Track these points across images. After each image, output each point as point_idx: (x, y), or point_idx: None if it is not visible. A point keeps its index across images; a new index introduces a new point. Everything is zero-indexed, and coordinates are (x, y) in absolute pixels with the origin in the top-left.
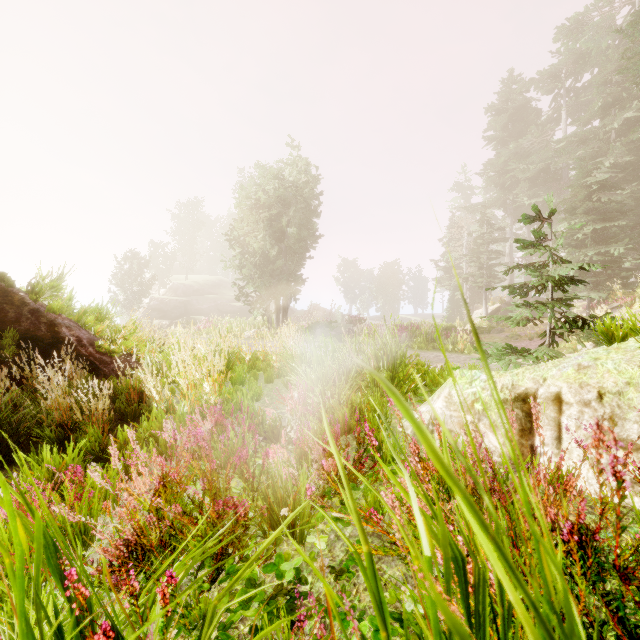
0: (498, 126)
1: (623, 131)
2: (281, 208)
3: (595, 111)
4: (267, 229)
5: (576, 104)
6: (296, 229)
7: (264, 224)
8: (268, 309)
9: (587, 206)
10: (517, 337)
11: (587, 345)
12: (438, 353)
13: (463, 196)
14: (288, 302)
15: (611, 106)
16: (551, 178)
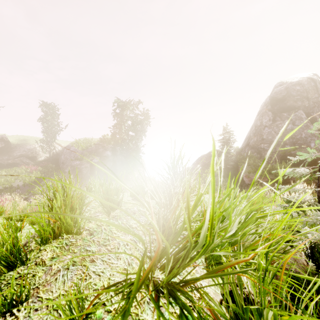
0: None
1: None
2: None
3: None
4: None
5: None
6: None
7: None
8: None
9: None
10: None
11: None
12: None
13: None
14: None
15: None
16: None
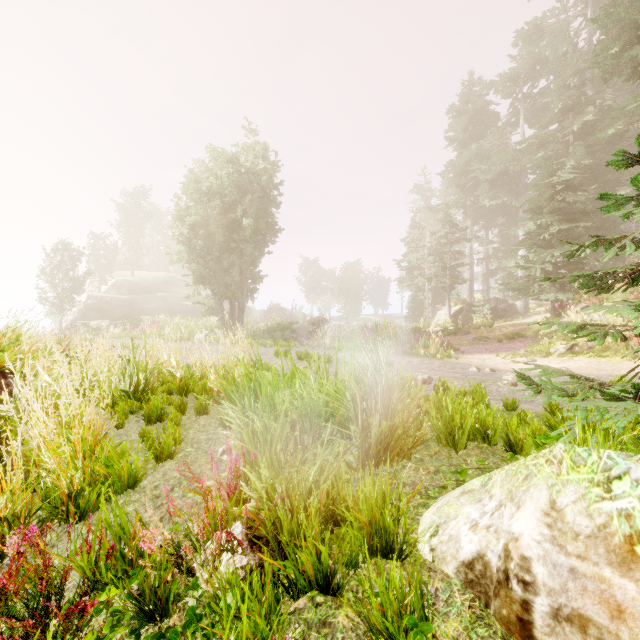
0: (459, 127)
1: (581, 135)
2: (236, 196)
3: (554, 114)
4: (219, 219)
5: (533, 109)
6: (252, 220)
7: (216, 214)
8: (221, 309)
9: (553, 206)
10: (486, 339)
11: (560, 348)
12: (409, 358)
13: (423, 198)
14: (244, 301)
15: (569, 110)
16: (510, 181)
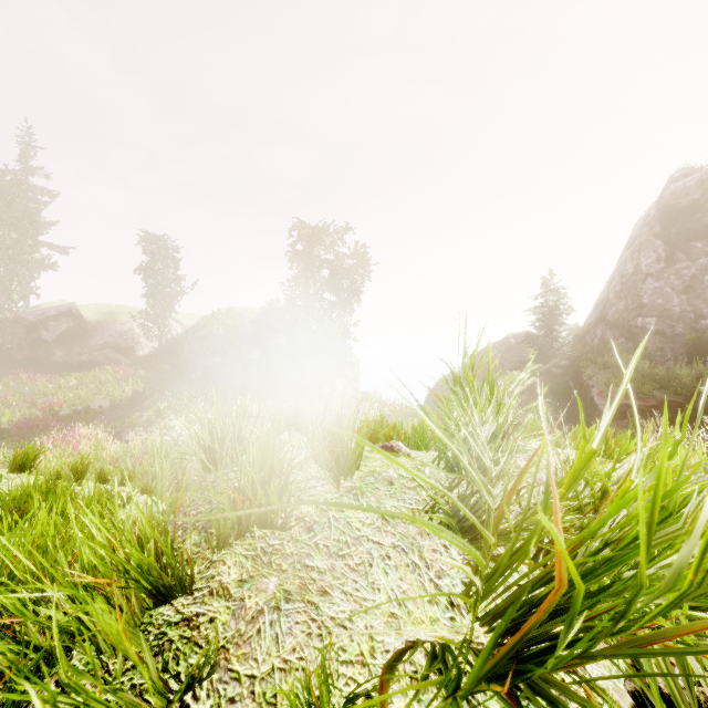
0: None
1: None
2: None
3: None
4: None
5: None
6: None
7: None
8: None
9: None
10: None
11: None
12: None
13: None
14: None
15: None
16: None
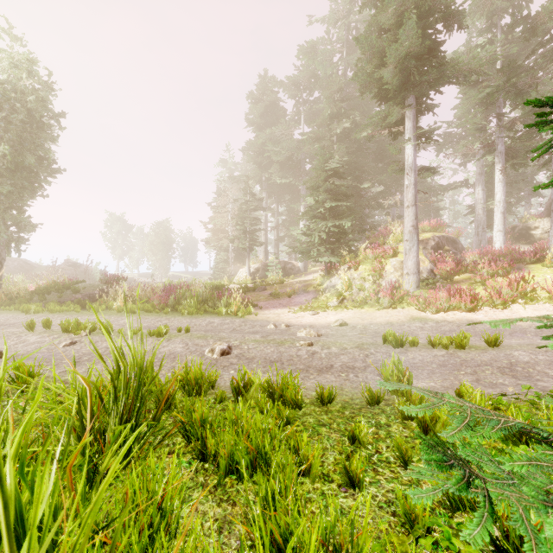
0: (257, 113)
1: (342, 138)
2: None
3: (325, 118)
4: None
5: (310, 113)
6: (8, 146)
7: None
8: None
9: (327, 186)
10: (279, 295)
11: (334, 301)
12: (211, 318)
13: (228, 170)
14: (2, 254)
15: (335, 117)
16: (294, 166)
